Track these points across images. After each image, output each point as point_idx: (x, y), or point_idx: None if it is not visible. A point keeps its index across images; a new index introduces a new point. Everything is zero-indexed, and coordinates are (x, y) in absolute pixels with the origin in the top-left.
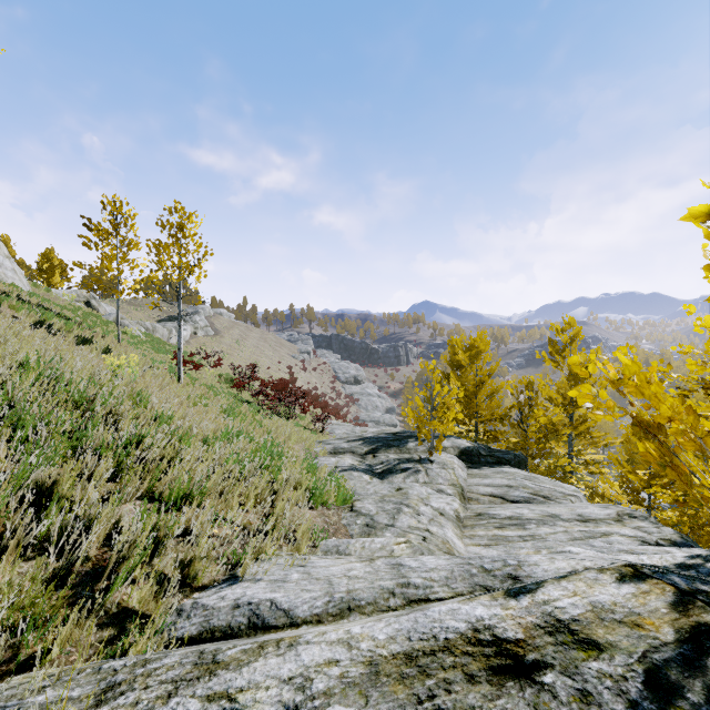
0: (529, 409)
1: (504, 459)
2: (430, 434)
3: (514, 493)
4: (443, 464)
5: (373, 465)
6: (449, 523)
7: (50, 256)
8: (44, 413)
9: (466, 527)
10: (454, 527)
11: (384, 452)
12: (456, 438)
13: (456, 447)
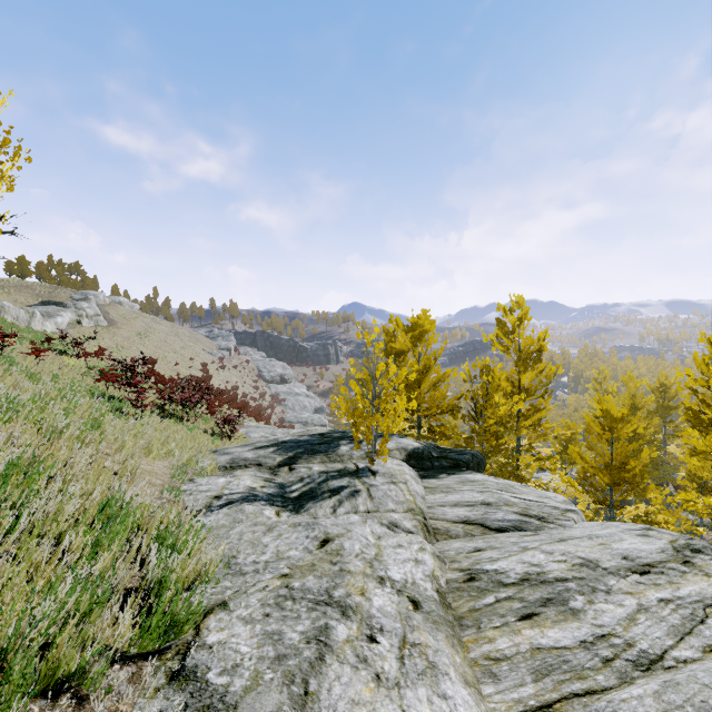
0: (486, 398)
1: (461, 462)
2: (371, 433)
3: (496, 514)
4: (390, 475)
5: (287, 484)
6: (440, 635)
7: None
8: None
9: (464, 623)
10: (450, 646)
11: (306, 461)
12: (399, 437)
13: (402, 449)
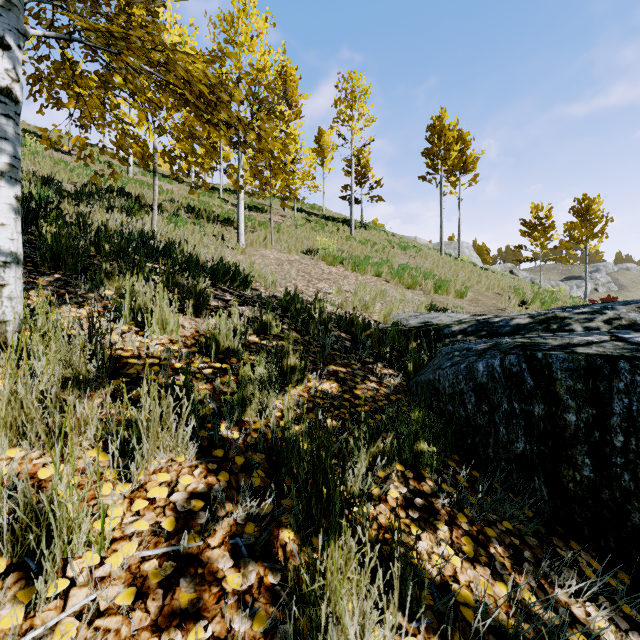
0: None
1: None
2: None
3: None
4: None
5: None
6: None
7: (482, 246)
8: (544, 294)
9: None
10: None
11: None
12: None
13: None
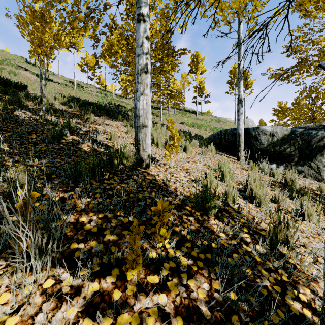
0: None
1: None
2: None
3: None
4: None
5: None
6: None
7: (262, 121)
8: None
9: None
10: None
11: None
12: None
13: None
